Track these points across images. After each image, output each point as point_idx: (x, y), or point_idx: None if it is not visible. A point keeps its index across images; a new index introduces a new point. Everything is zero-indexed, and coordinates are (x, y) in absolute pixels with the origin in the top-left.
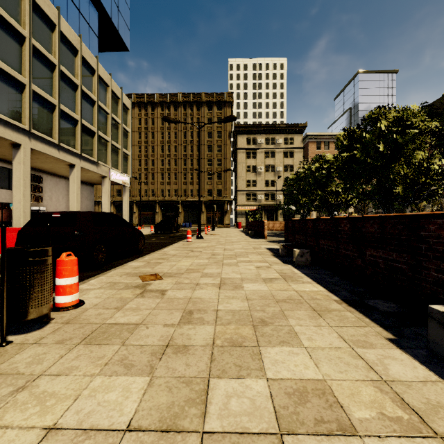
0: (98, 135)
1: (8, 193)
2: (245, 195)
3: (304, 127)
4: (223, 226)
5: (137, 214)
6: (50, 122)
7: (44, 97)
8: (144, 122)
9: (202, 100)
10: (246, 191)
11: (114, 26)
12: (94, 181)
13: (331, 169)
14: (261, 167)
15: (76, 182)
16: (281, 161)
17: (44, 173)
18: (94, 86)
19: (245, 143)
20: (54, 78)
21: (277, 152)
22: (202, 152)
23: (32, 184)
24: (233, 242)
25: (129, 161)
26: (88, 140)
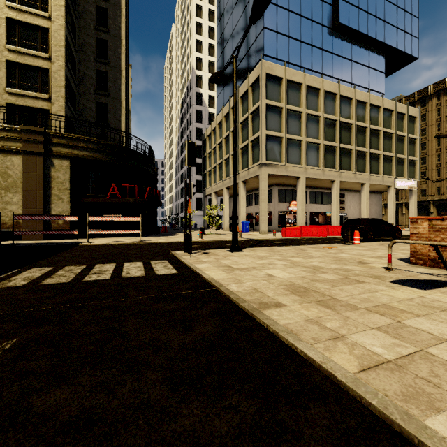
0: (383, 156)
1: (327, 206)
2: None
3: None
4: None
5: (435, 215)
6: (349, 161)
7: (346, 148)
8: (445, 110)
9: None
10: None
11: (400, 51)
12: (381, 190)
13: None
14: None
15: (366, 195)
16: None
17: (345, 191)
18: (380, 119)
19: None
20: (352, 132)
21: None
22: None
23: (339, 199)
24: None
25: (416, 166)
26: (375, 162)
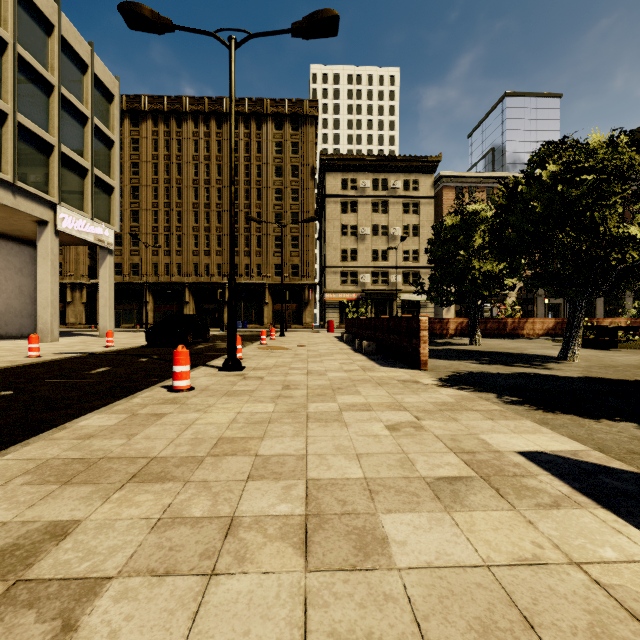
0: (14, 121)
1: None
2: (339, 274)
3: (436, 163)
4: (301, 327)
5: (152, 307)
6: None
7: None
8: (164, 146)
9: (266, 111)
10: (341, 268)
11: None
12: (30, 234)
13: (608, 171)
14: (365, 228)
15: None
16: (398, 218)
17: None
18: (5, 7)
19: (339, 188)
20: None
21: (391, 204)
22: (266, 200)
23: None
24: (335, 390)
25: (113, 198)
26: None
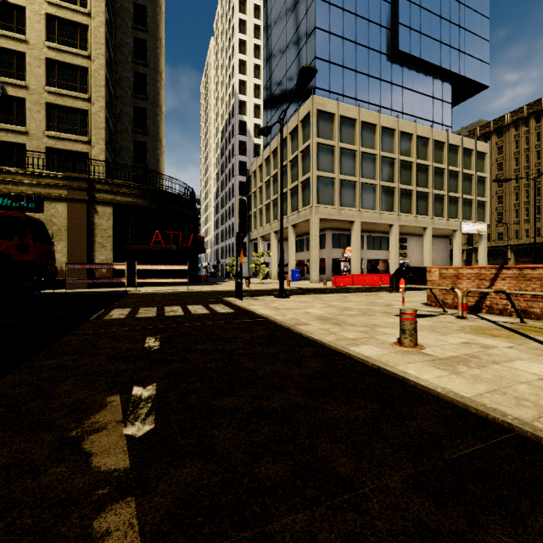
0: (447, 197)
1: (387, 252)
2: None
3: None
4: None
5: (513, 262)
6: (409, 203)
7: (406, 189)
8: (523, 142)
9: None
10: None
11: (468, 79)
12: (447, 234)
13: None
14: None
15: (428, 240)
16: None
17: (408, 235)
18: (444, 156)
19: None
20: (412, 172)
21: None
22: None
23: (400, 244)
24: None
25: (486, 207)
26: (438, 204)
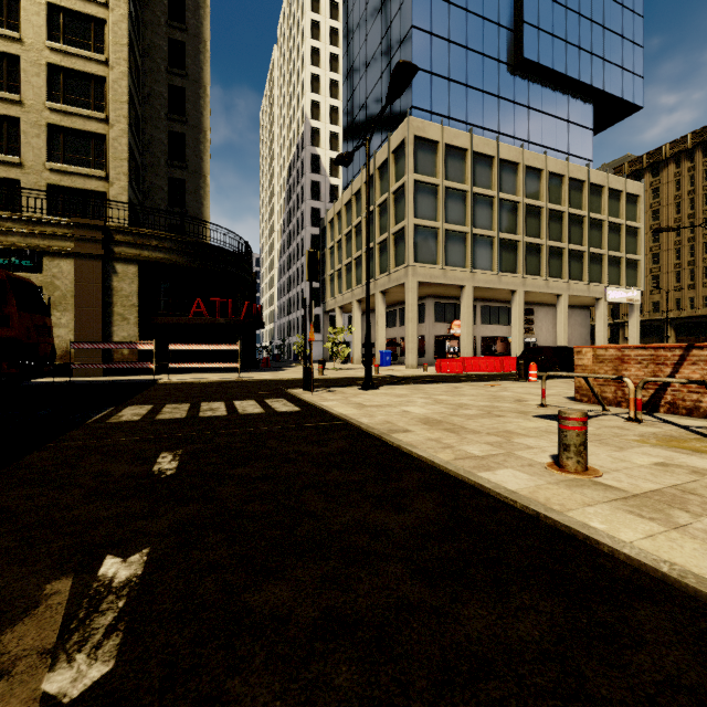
0: (588, 254)
1: (507, 328)
2: None
3: None
4: None
5: (673, 340)
6: (538, 262)
7: (533, 243)
8: (687, 183)
9: None
10: None
11: (615, 97)
12: (587, 304)
13: None
14: None
15: (563, 311)
16: None
17: (535, 305)
18: (584, 199)
19: None
20: (541, 220)
21: None
22: None
23: (525, 317)
24: None
25: (639, 268)
26: (576, 263)
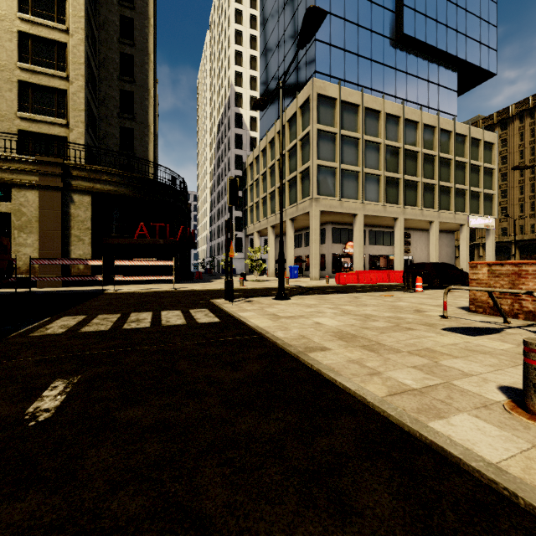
0: (454, 189)
1: (390, 248)
2: None
3: None
4: None
5: (517, 258)
6: (415, 195)
7: (411, 180)
8: (529, 134)
9: None
10: None
11: (475, 66)
12: (452, 229)
13: None
14: None
15: (434, 235)
16: None
17: (411, 230)
18: (451, 146)
19: None
20: (418, 162)
21: None
22: None
23: (403, 240)
24: None
25: (494, 200)
26: (445, 196)
